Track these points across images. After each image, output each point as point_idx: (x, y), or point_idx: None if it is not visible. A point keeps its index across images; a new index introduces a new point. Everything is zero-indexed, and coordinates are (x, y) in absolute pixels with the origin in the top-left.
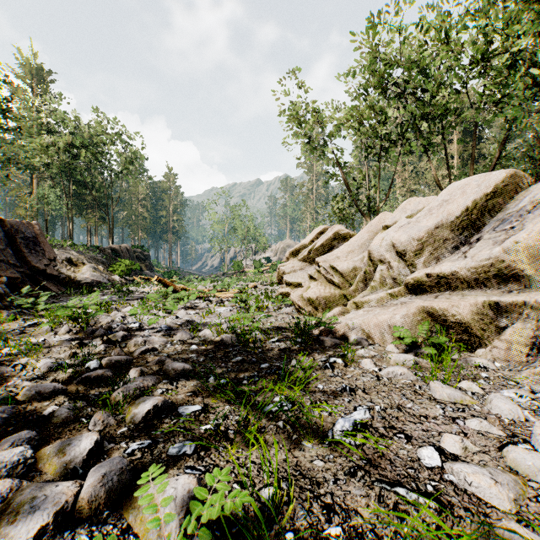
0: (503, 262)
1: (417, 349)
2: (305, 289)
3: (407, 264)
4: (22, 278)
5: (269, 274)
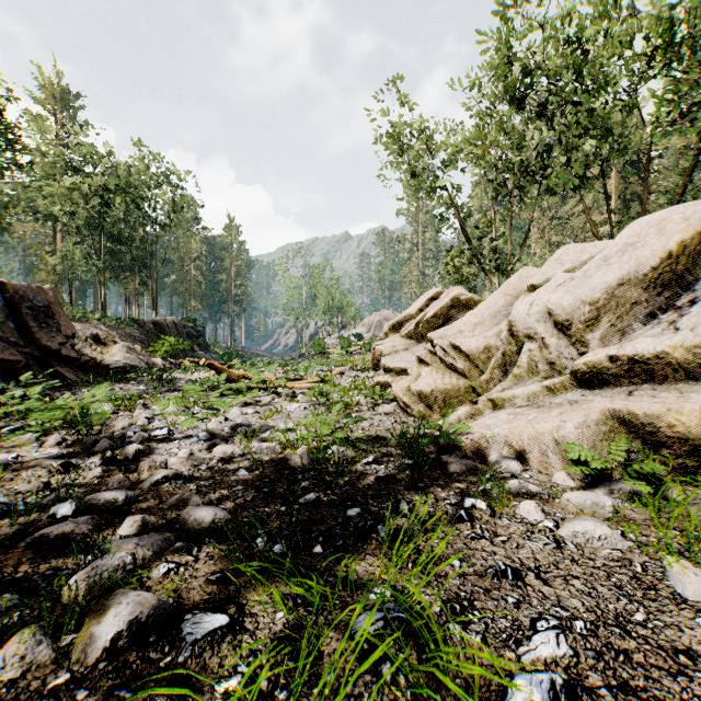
0: None
1: (609, 483)
2: (414, 379)
3: (573, 341)
4: (26, 361)
5: (360, 356)
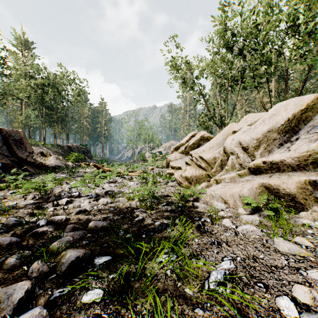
0: (317, 154)
1: (259, 212)
2: (183, 171)
3: (249, 155)
4: (12, 163)
5: (161, 161)
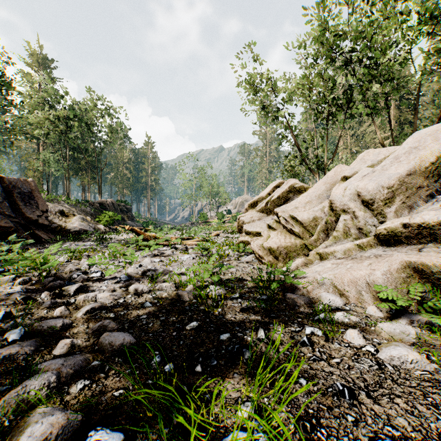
0: None
1: (409, 315)
2: (265, 239)
3: (375, 213)
4: (15, 227)
5: (230, 224)
